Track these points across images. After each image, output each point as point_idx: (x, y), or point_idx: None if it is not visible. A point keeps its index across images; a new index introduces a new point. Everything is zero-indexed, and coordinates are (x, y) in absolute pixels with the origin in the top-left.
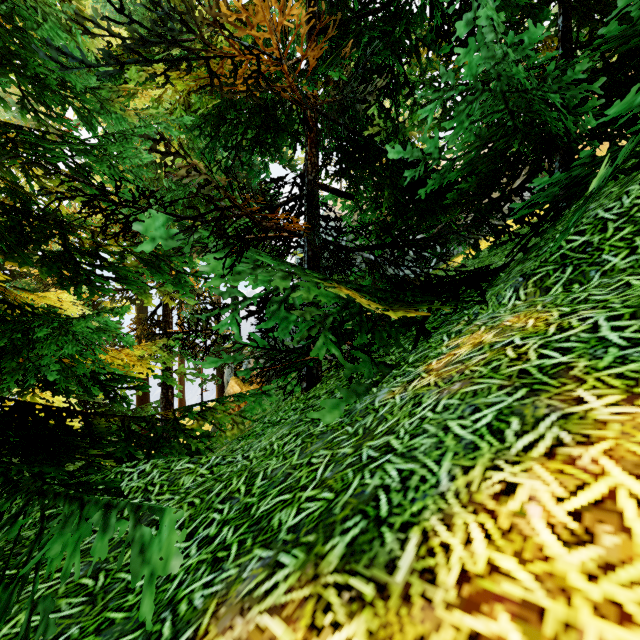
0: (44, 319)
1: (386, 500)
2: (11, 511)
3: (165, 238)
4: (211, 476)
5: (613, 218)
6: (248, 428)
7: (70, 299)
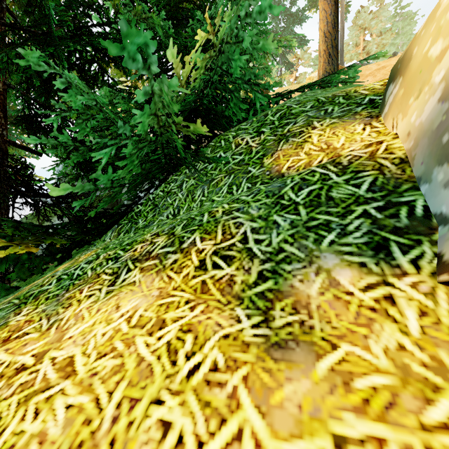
0: None
1: None
2: None
3: None
4: None
5: (151, 199)
6: None
7: None
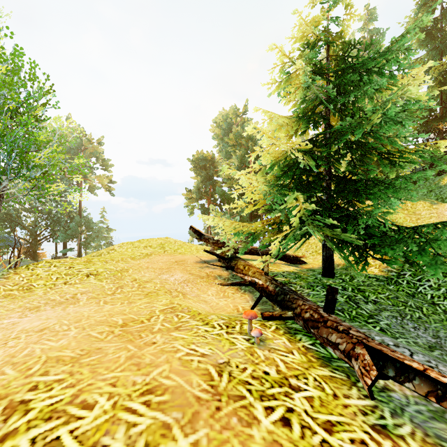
0: None
1: None
2: None
3: None
4: None
5: None
6: None
7: None
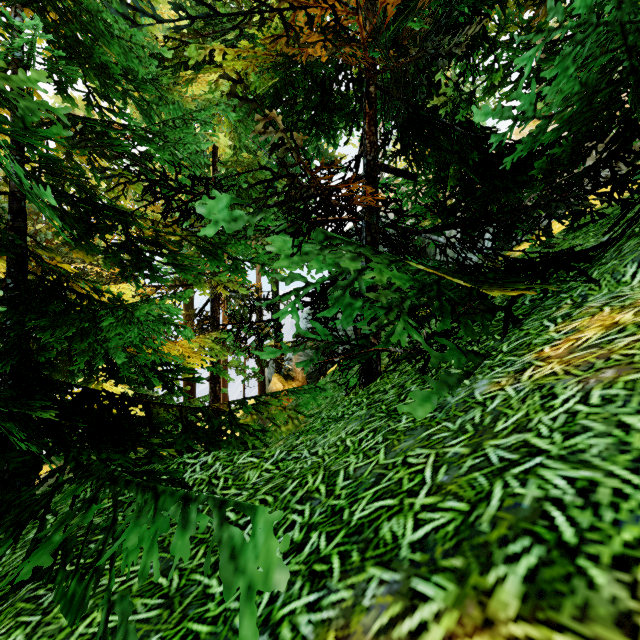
0: (110, 306)
1: (565, 519)
2: (79, 496)
3: (228, 219)
4: (278, 472)
5: None
6: (303, 423)
7: (129, 293)
